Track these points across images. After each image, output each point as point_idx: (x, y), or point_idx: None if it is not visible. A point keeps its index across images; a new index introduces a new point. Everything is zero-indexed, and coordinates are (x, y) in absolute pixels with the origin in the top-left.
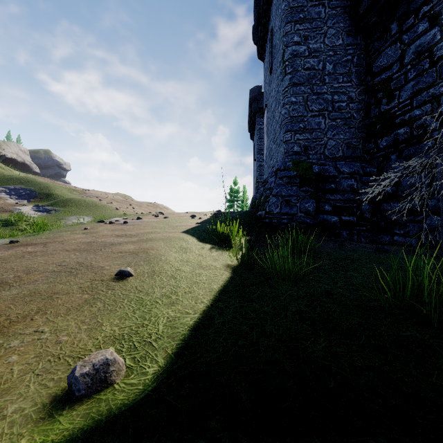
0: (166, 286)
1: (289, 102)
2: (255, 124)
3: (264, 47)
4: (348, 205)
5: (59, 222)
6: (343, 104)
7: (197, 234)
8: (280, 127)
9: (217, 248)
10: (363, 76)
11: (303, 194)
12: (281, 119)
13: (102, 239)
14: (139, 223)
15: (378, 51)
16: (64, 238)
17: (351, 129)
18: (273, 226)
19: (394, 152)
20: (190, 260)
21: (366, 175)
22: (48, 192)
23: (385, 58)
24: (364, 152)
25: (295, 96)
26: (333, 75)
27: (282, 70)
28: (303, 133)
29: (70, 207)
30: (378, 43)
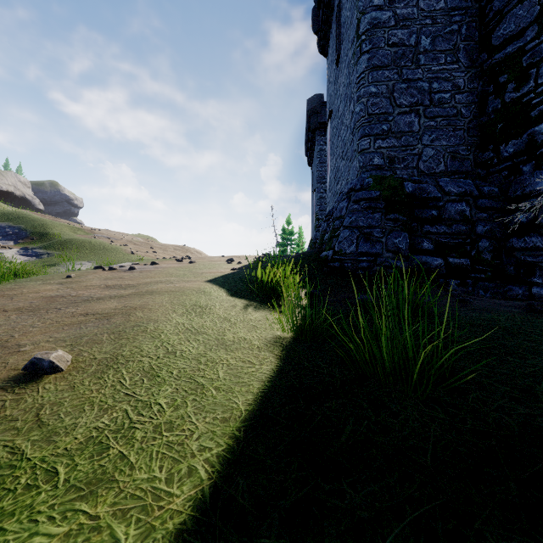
0: (117, 405)
1: (367, 93)
2: (314, 144)
3: (327, 35)
4: (458, 241)
5: (49, 269)
6: (446, 96)
7: (229, 285)
8: (353, 132)
9: (259, 306)
10: (476, 54)
11: (391, 225)
12: (354, 120)
13: (79, 292)
14: (151, 269)
15: (501, 13)
16: (23, 290)
17: (458, 131)
18: (345, 273)
19: (528, 161)
20: (205, 330)
21: (483, 197)
22: (43, 231)
23: (513, 22)
24: (477, 165)
25: (375, 85)
26: (432, 54)
27: (356, 49)
28: (387, 139)
29: (69, 250)
30: (500, 2)
